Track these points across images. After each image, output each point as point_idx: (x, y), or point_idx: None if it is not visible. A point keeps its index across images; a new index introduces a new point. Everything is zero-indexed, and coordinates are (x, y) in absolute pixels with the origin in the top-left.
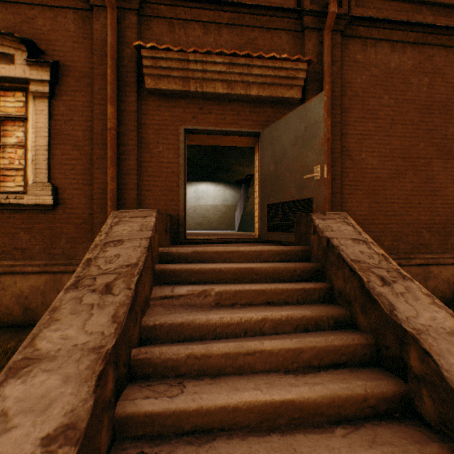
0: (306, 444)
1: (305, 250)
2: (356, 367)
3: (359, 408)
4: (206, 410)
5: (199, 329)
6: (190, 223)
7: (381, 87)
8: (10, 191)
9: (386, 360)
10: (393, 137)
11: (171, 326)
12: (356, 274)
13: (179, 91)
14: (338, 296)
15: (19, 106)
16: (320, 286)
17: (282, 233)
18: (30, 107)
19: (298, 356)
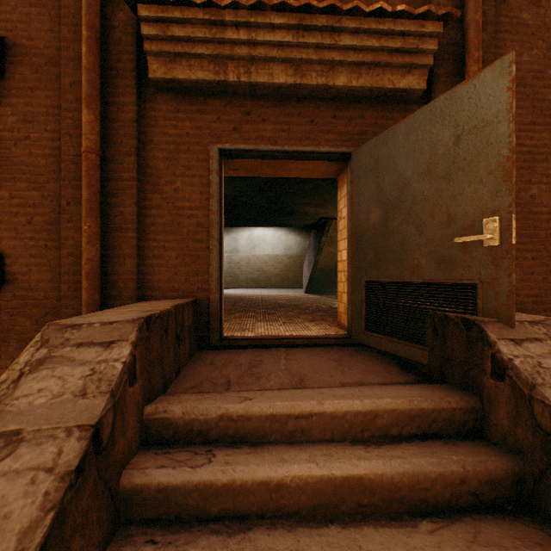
0: None
1: (471, 407)
2: None
3: None
4: None
5: None
6: (242, 279)
7: None
8: None
9: None
10: None
11: None
12: None
13: (208, 83)
14: None
15: None
16: None
17: (399, 340)
18: None
19: None
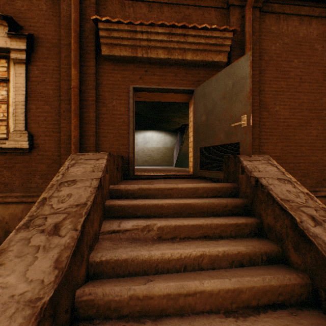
0: None
1: (234, 187)
2: (294, 308)
3: None
4: None
5: (142, 265)
6: (139, 161)
7: (292, 53)
8: None
9: None
10: (301, 93)
11: (116, 262)
12: (288, 214)
13: (128, 57)
14: (268, 231)
15: (3, 71)
16: (251, 222)
17: (212, 171)
18: (11, 71)
19: (237, 296)
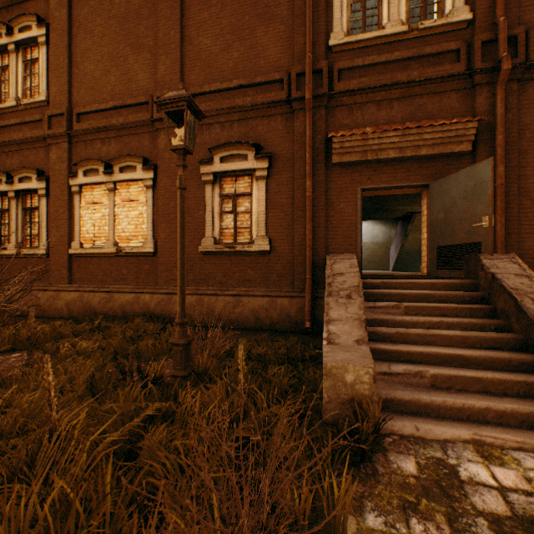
0: (469, 370)
1: (473, 283)
2: (507, 351)
3: (505, 365)
4: (412, 352)
5: (397, 324)
6: None
7: None
8: (242, 242)
9: (530, 347)
10: None
11: (380, 321)
12: (512, 297)
13: (357, 161)
14: (500, 314)
15: (246, 186)
16: (485, 307)
17: (451, 270)
18: (253, 186)
19: (465, 340)
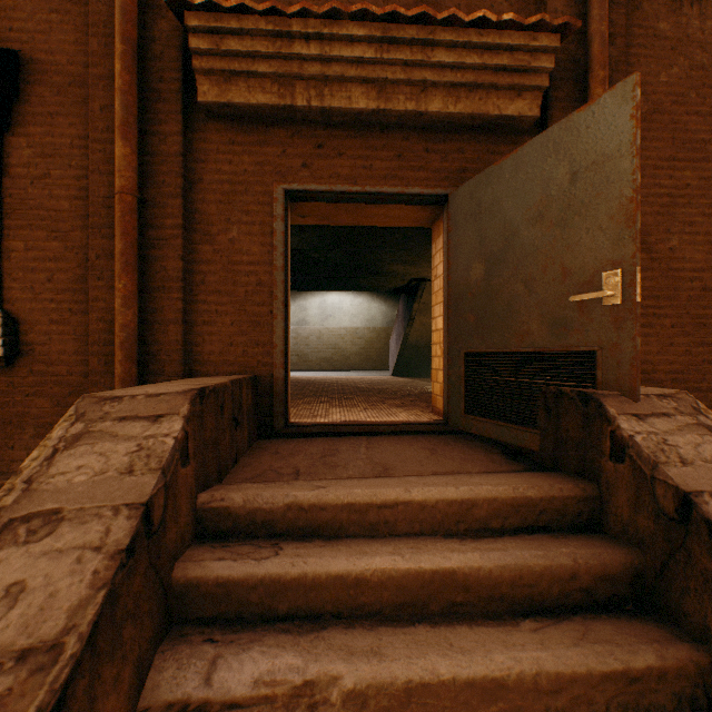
0: None
1: (586, 496)
2: None
3: None
4: None
5: None
6: (312, 359)
7: None
8: None
9: None
10: None
11: None
12: None
13: (271, 109)
14: None
15: None
16: (679, 663)
17: (505, 423)
18: None
19: None
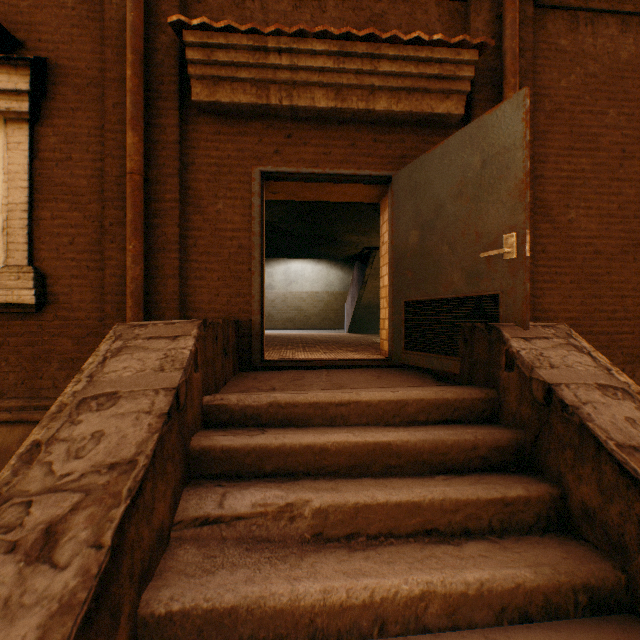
0: None
1: (489, 398)
2: None
3: None
4: None
5: (274, 621)
6: (277, 319)
7: (604, 95)
8: None
9: None
10: (624, 181)
11: (208, 615)
12: None
13: (250, 106)
14: (583, 521)
15: None
16: (539, 494)
17: (434, 354)
18: None
19: None
